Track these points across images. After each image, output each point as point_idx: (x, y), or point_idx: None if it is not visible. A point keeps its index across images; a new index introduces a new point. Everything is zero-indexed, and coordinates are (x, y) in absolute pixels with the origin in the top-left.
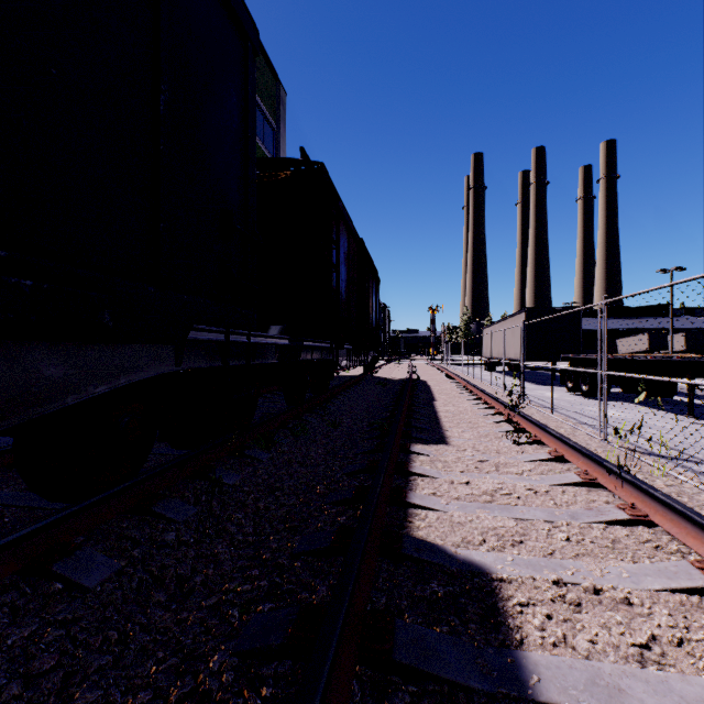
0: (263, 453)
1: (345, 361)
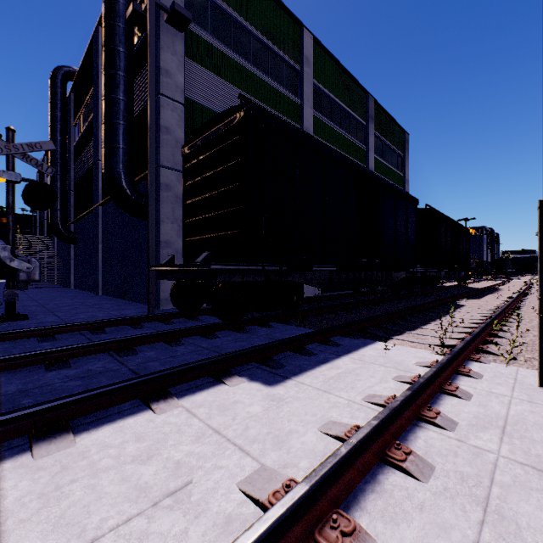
0: (418, 297)
1: (444, 276)
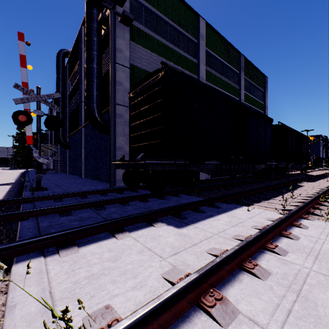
0: (273, 180)
1: (291, 167)
